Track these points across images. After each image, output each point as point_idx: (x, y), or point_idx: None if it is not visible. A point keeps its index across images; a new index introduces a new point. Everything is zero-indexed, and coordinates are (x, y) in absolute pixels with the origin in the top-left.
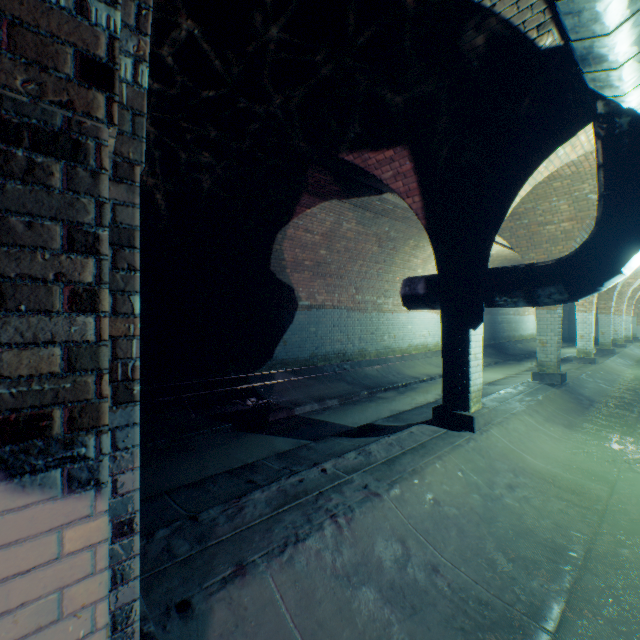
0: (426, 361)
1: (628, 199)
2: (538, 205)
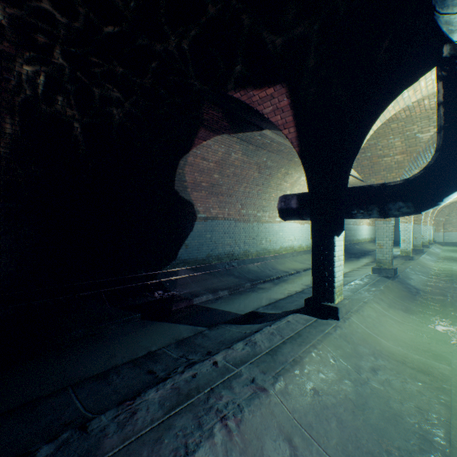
0: (293, 259)
1: None
2: (379, 142)
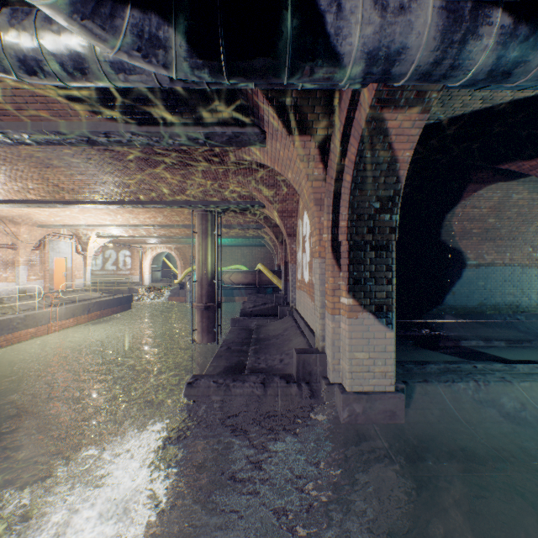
0: None
1: None
2: None
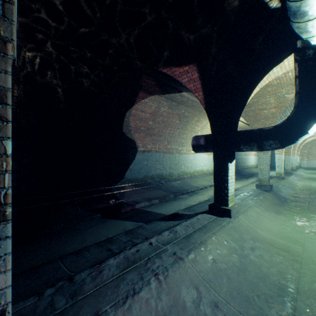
0: (202, 178)
1: (312, 94)
2: (259, 100)
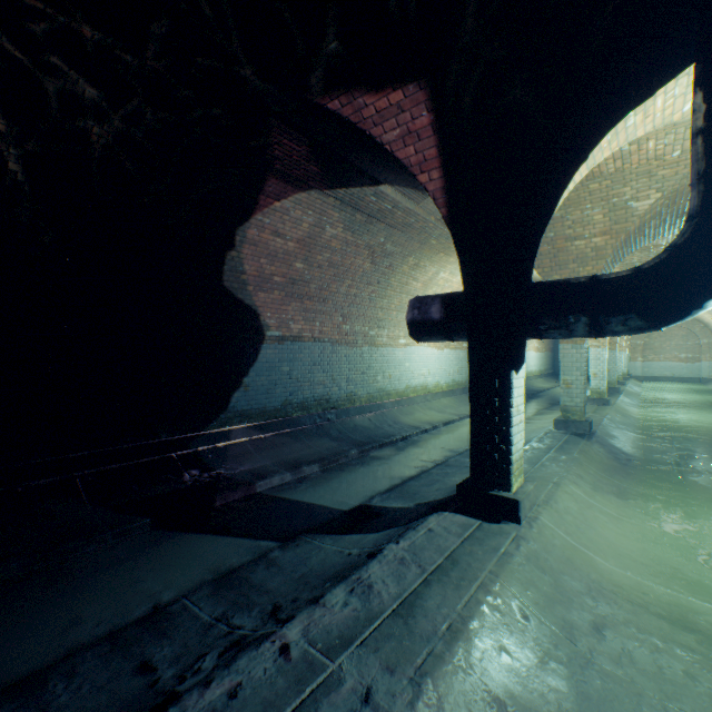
0: (426, 405)
1: None
2: (568, 214)
